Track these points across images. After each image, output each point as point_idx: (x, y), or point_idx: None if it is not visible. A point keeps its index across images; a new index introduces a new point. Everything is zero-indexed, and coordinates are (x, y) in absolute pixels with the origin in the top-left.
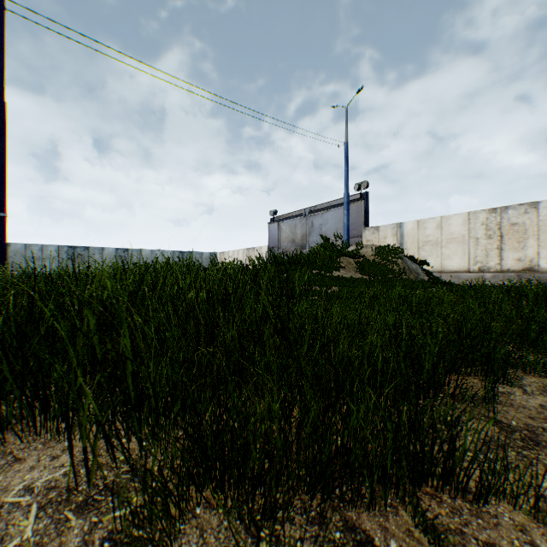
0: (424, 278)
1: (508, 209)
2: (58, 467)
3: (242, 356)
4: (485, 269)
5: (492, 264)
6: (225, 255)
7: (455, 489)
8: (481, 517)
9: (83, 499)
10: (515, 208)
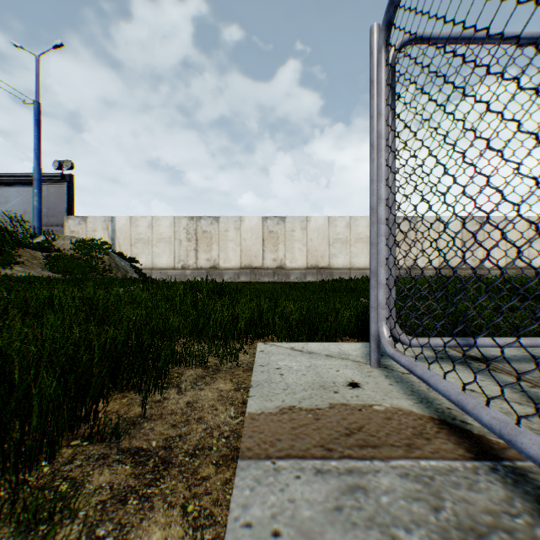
0: (134, 275)
1: (202, 219)
2: None
3: None
4: (187, 267)
5: (192, 263)
6: None
7: None
8: None
9: None
10: (206, 219)
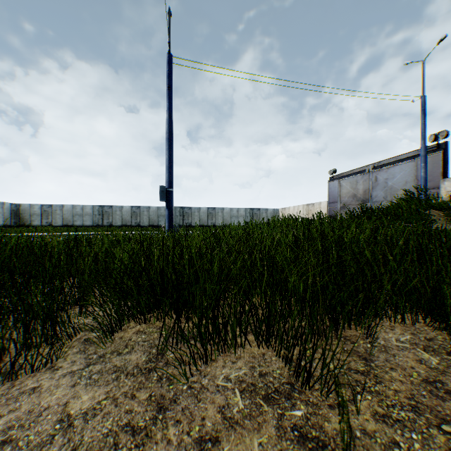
0: None
1: None
2: (401, 334)
3: None
4: None
5: None
6: (286, 210)
7: None
8: None
9: (445, 352)
10: None
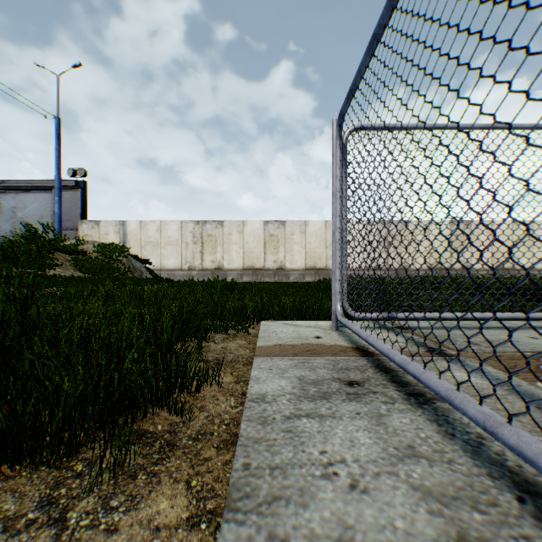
0: (148, 275)
1: (207, 224)
2: None
3: (4, 359)
4: (193, 268)
5: (198, 264)
6: None
7: (187, 391)
8: (198, 399)
9: None
10: (211, 223)
